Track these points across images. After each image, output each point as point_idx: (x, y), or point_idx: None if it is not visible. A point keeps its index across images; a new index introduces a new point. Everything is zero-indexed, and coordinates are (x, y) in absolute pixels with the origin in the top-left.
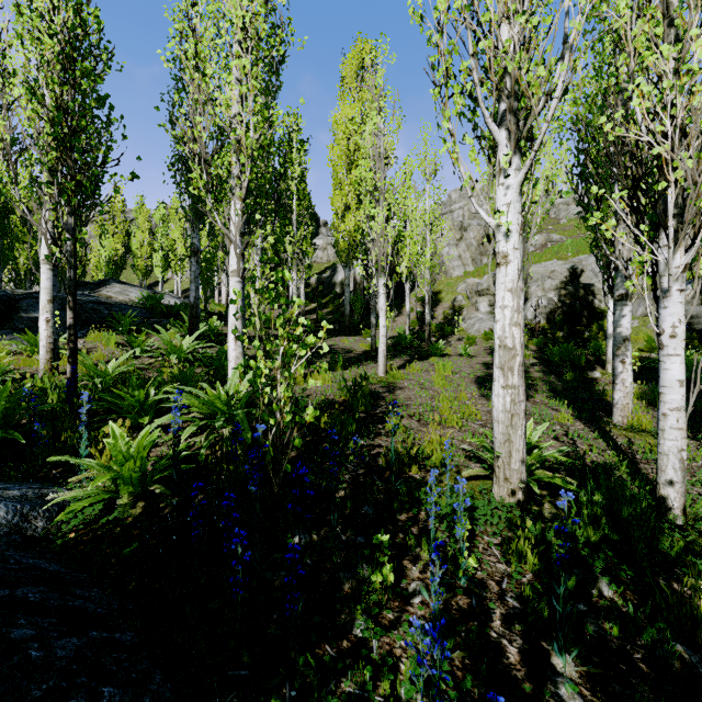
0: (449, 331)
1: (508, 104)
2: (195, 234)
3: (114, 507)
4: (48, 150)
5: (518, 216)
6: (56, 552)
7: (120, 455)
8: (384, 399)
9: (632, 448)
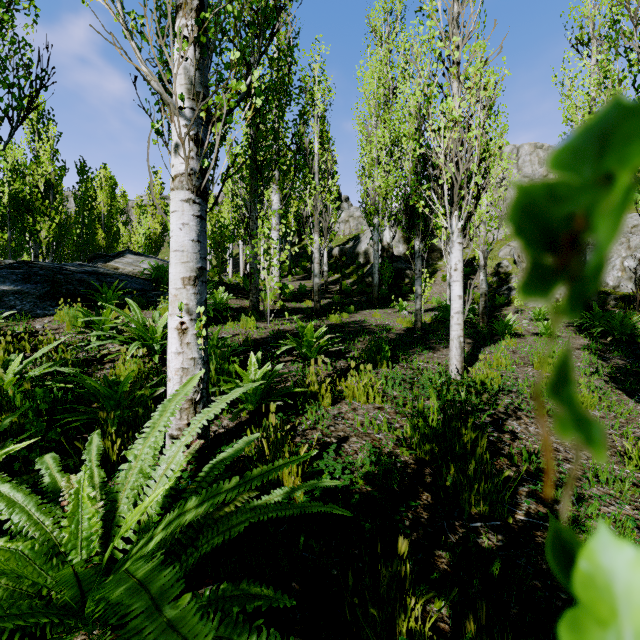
0: (500, 302)
1: None
2: None
3: None
4: None
5: None
6: None
7: None
8: (504, 455)
9: None
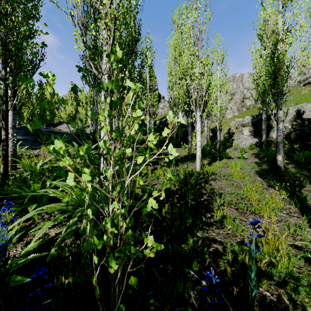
0: (228, 145)
1: None
2: (95, 94)
3: None
4: None
5: None
6: None
7: None
8: (204, 188)
9: None
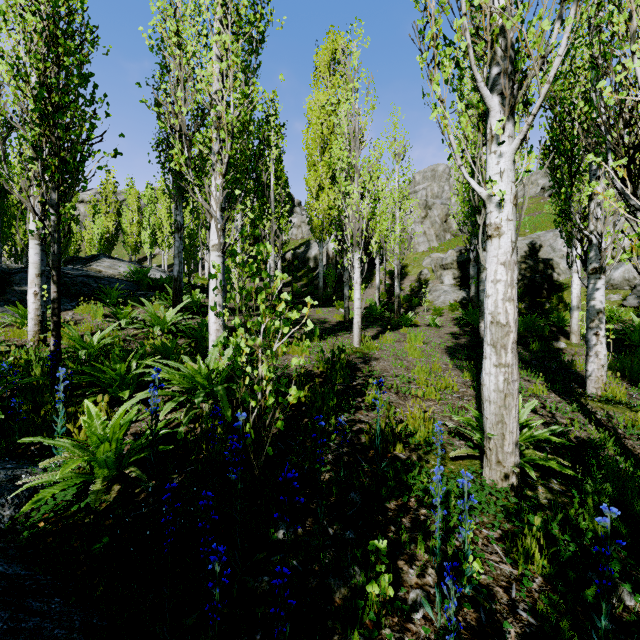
0: (416, 303)
1: (503, 66)
2: (179, 211)
3: (89, 490)
4: (32, 127)
5: (511, 186)
6: (21, 546)
7: (93, 437)
8: (361, 371)
9: (611, 421)
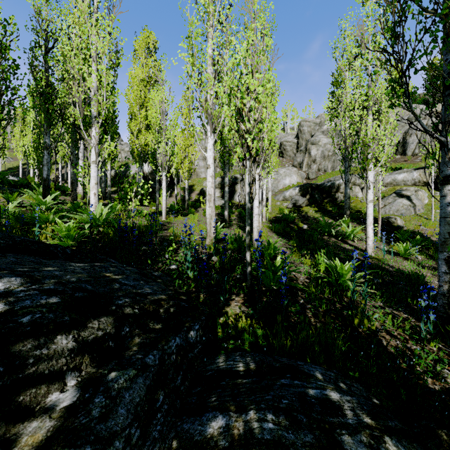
0: (198, 206)
1: (209, 119)
2: (47, 136)
3: None
4: None
5: (213, 153)
6: None
7: (67, 227)
8: (166, 225)
9: None
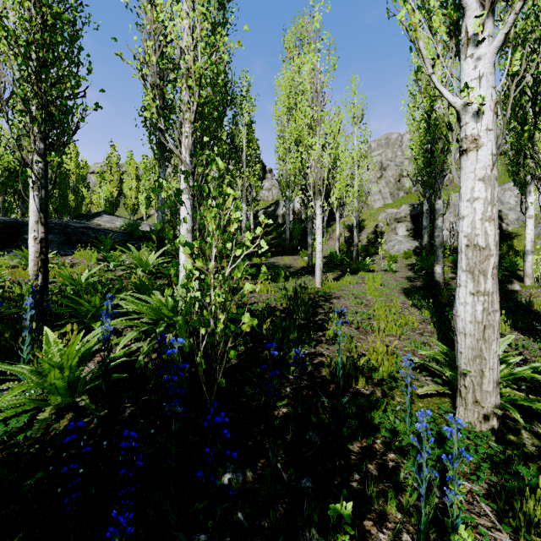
0: (372, 252)
1: None
2: (162, 169)
3: None
4: (21, 82)
5: (491, 91)
6: None
7: (45, 364)
8: (322, 307)
9: None
